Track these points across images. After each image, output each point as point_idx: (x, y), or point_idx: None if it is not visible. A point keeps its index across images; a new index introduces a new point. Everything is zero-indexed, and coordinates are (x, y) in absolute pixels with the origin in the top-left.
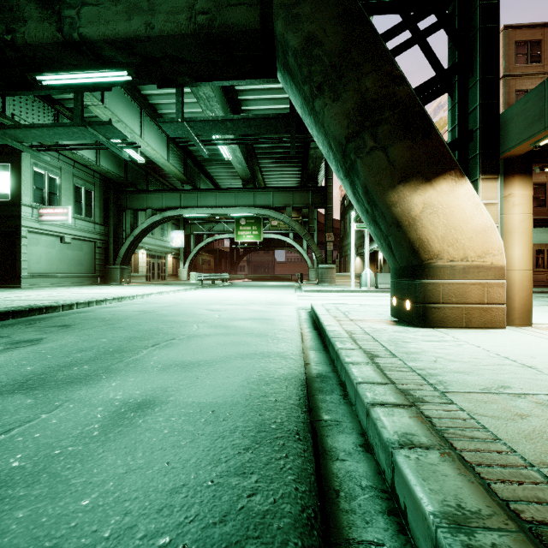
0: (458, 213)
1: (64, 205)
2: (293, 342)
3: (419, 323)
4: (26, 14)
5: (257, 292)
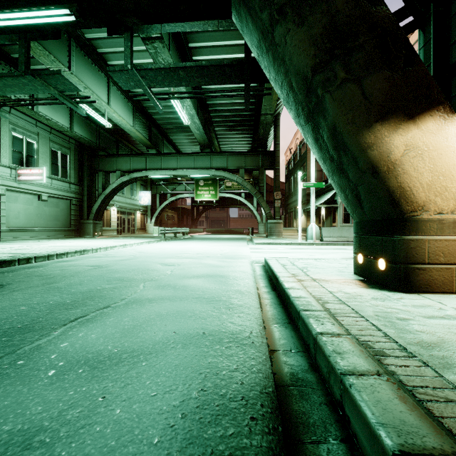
0: (447, 156)
1: (41, 166)
2: (251, 313)
3: (399, 286)
4: None
5: (213, 244)
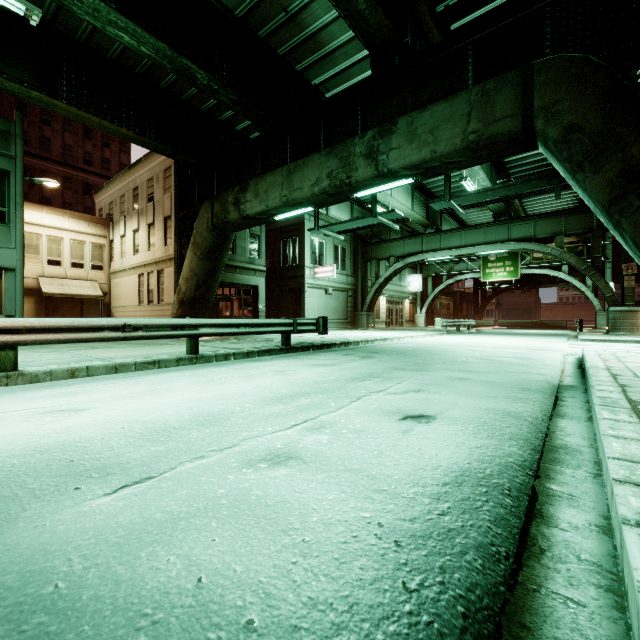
0: None
1: (328, 263)
2: (551, 370)
3: None
4: (357, 165)
5: (514, 339)
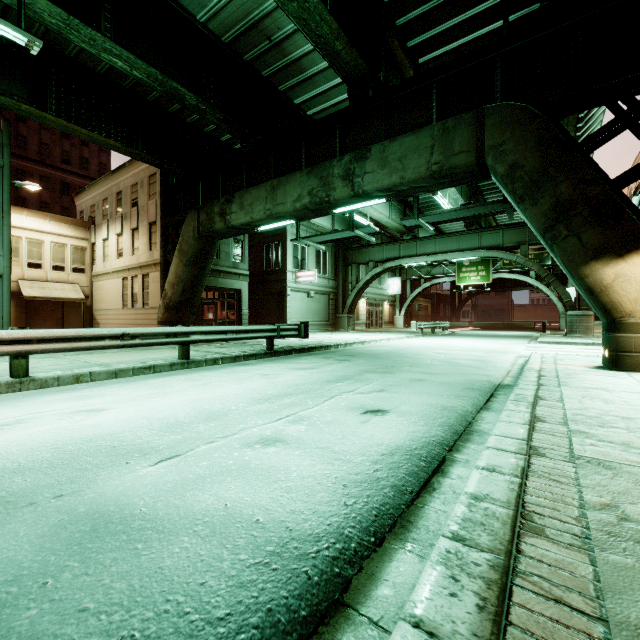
0: None
1: (310, 267)
2: (497, 372)
3: (611, 367)
4: (336, 185)
5: (480, 341)
